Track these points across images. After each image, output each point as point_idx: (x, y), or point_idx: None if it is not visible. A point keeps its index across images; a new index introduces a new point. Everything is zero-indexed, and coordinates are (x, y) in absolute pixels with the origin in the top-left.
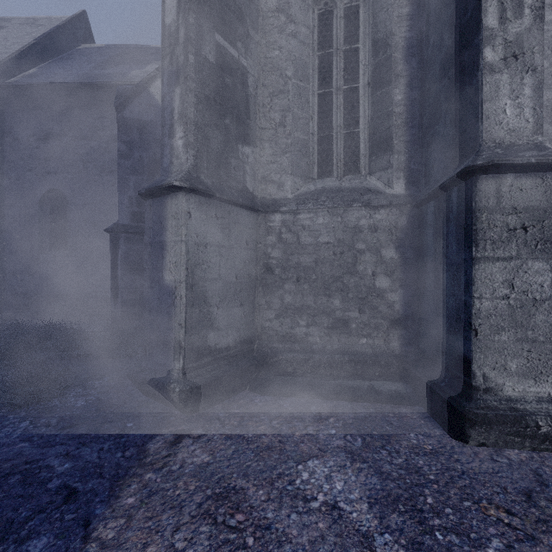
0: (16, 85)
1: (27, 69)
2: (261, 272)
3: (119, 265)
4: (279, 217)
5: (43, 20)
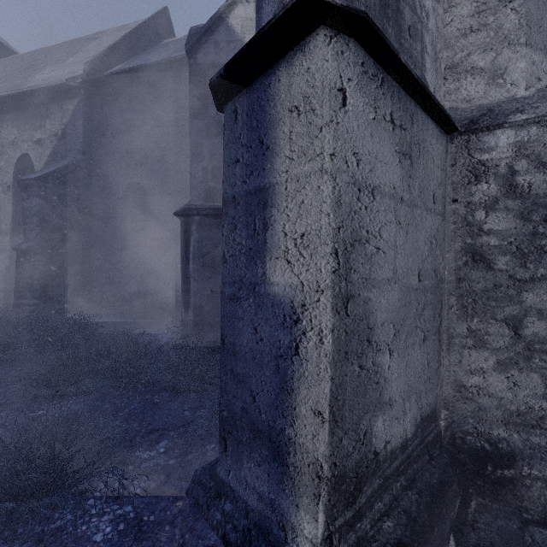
0: (101, 78)
1: (113, 66)
2: (457, 264)
3: (191, 258)
4: (509, 138)
5: (131, 24)
